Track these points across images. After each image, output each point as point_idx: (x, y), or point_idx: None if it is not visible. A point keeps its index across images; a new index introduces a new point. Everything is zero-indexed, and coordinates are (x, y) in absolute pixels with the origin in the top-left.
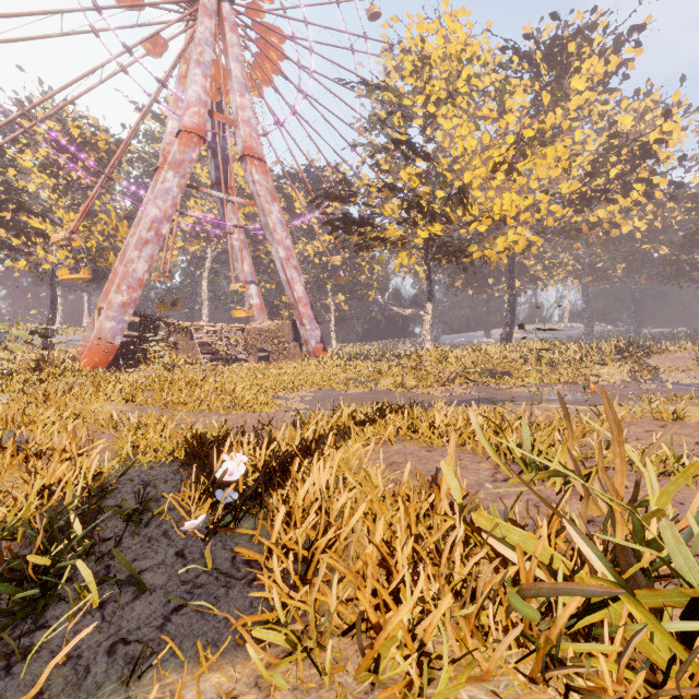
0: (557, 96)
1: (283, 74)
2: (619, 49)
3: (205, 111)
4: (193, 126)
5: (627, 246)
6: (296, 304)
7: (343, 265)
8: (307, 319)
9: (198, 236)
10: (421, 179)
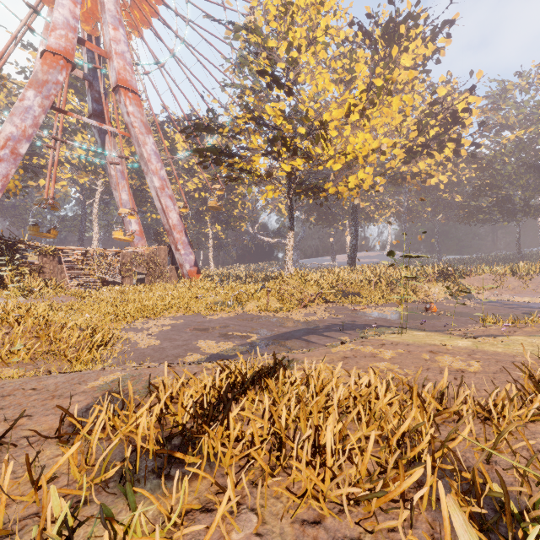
0: (392, 67)
1: (160, 20)
2: (435, 38)
3: (74, 37)
4: (60, 48)
5: (433, 194)
6: (171, 230)
7: (219, 201)
8: (181, 244)
9: (84, 168)
10: (284, 116)
